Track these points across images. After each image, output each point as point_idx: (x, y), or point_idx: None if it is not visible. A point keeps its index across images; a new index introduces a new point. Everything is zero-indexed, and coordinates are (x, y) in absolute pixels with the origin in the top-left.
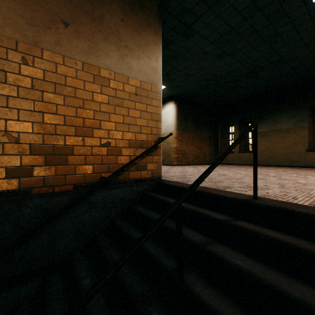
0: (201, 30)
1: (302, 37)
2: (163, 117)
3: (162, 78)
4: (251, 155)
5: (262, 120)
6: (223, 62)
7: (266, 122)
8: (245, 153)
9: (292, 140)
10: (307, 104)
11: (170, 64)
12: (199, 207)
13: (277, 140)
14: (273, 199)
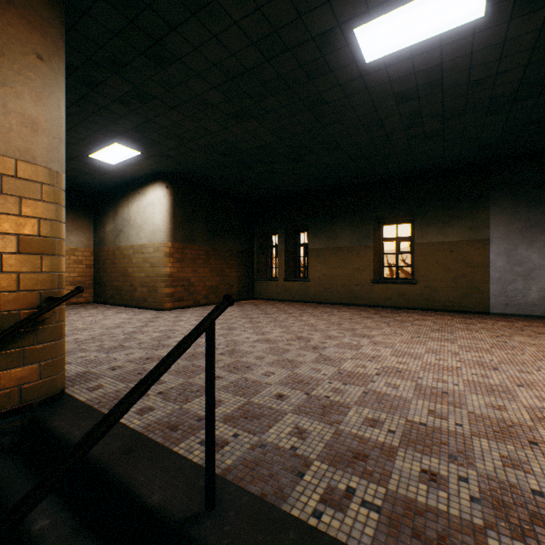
0: (186, 57)
1: (359, 115)
2: (145, 213)
3: (129, 135)
4: (302, 286)
5: (317, 230)
6: (244, 127)
7: (323, 234)
8: (294, 282)
9: (355, 265)
10: (373, 213)
11: (138, 111)
12: (82, 538)
13: (337, 264)
14: (253, 496)
